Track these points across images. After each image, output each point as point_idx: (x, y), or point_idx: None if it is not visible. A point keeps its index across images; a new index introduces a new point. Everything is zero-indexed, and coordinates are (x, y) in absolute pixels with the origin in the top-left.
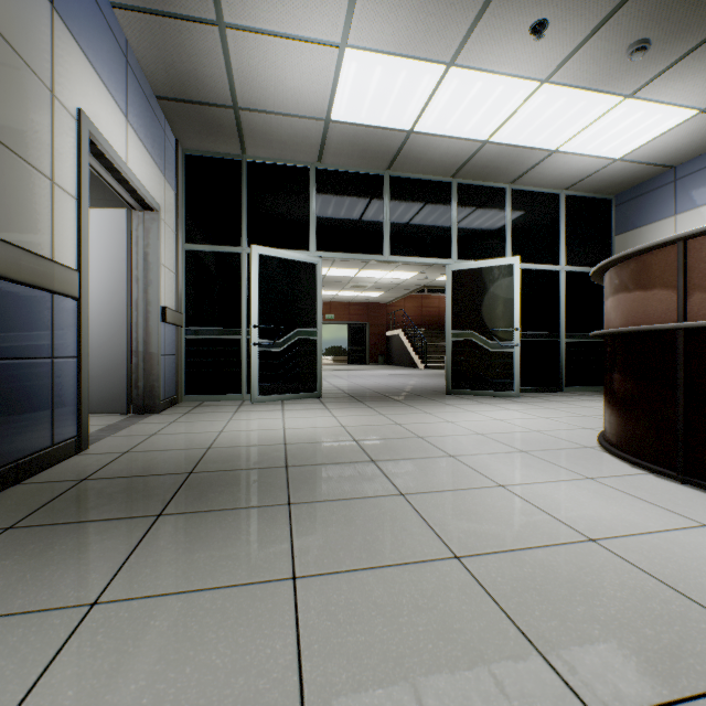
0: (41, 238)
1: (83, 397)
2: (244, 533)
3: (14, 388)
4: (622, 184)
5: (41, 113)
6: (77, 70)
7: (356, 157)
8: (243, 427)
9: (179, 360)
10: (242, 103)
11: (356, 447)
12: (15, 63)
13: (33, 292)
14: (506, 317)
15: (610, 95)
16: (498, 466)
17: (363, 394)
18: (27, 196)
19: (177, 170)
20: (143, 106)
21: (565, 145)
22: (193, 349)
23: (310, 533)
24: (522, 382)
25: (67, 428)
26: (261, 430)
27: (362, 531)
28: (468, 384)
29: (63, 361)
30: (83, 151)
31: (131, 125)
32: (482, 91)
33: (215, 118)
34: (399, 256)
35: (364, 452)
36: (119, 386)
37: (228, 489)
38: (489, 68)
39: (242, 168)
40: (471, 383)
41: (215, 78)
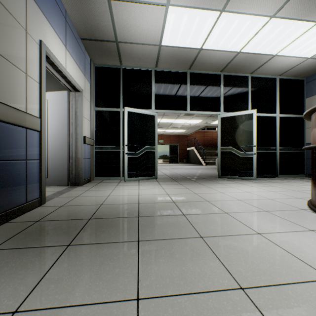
0: (20, 101)
1: (42, 179)
2: (111, 260)
3: (5, 175)
4: (310, 71)
5: (20, 40)
6: (40, 21)
7: (174, 63)
8: (119, 193)
9: (92, 161)
10: (119, 39)
11: (174, 206)
12: (6, 14)
13: (16, 128)
14: (249, 139)
15: (308, 22)
16: (253, 220)
17: (177, 177)
18: (12, 80)
19: (91, 73)
20: (74, 42)
21: (281, 51)
22: (98, 156)
23: (149, 262)
24: (256, 172)
25: (34, 194)
26: (128, 195)
27: (179, 262)
28: (229, 173)
29: (32, 161)
30: (42, 60)
31: (68, 50)
32: (238, 24)
33: (107, 47)
34: (195, 111)
35: (179, 209)
36: (64, 173)
37: (107, 229)
38: (242, 11)
39: (120, 71)
40: (230, 172)
41: (107, 27)
